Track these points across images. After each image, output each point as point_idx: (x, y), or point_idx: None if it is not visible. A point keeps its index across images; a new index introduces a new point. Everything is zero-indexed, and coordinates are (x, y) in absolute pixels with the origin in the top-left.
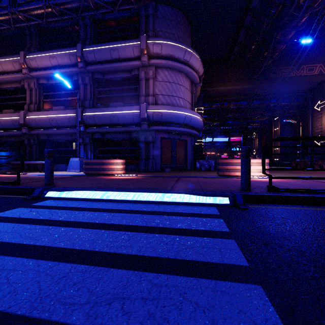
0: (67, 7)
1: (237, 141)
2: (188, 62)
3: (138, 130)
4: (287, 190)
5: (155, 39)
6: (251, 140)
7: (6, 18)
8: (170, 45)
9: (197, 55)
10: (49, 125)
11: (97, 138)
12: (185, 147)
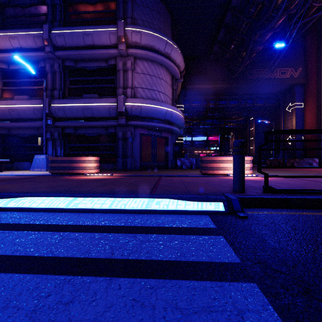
0: None
1: (215, 141)
2: (169, 55)
3: (115, 125)
4: (285, 191)
5: (133, 26)
6: (228, 140)
7: None
8: (150, 35)
9: (178, 48)
10: (9, 116)
11: (68, 133)
12: (166, 144)
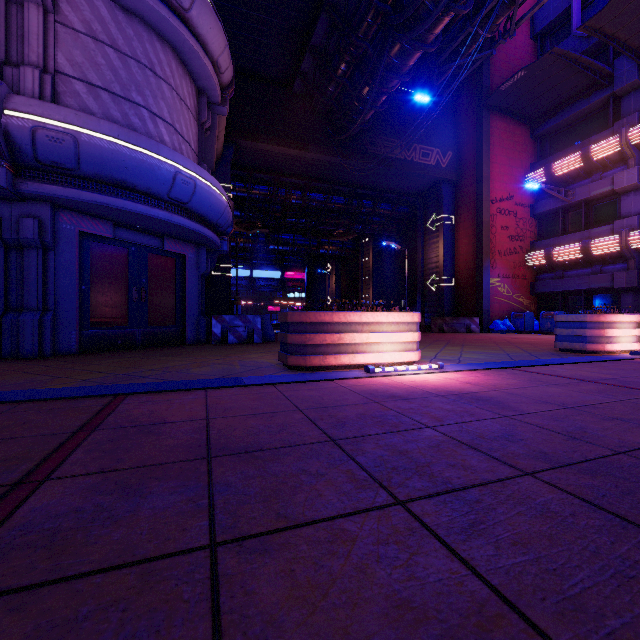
0: None
1: (297, 280)
2: (185, 11)
3: None
4: None
5: None
6: (323, 279)
7: None
8: None
9: (214, 7)
10: None
11: None
12: (179, 276)
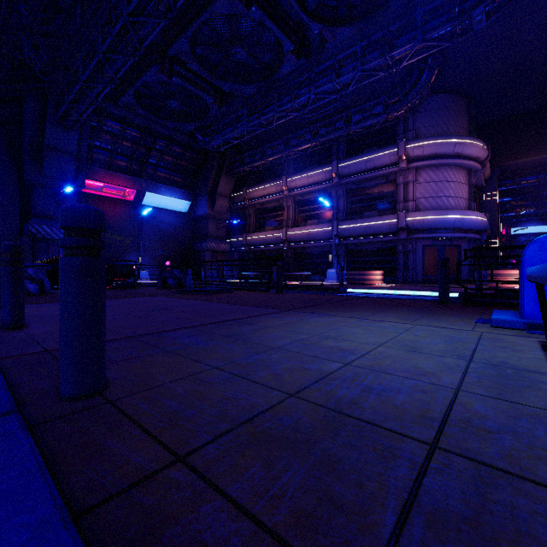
0: (329, 139)
1: None
2: (459, 154)
3: (395, 239)
4: (509, 292)
5: (415, 142)
6: None
7: (279, 157)
8: (434, 145)
9: (474, 141)
10: (306, 239)
11: (349, 249)
12: (458, 254)
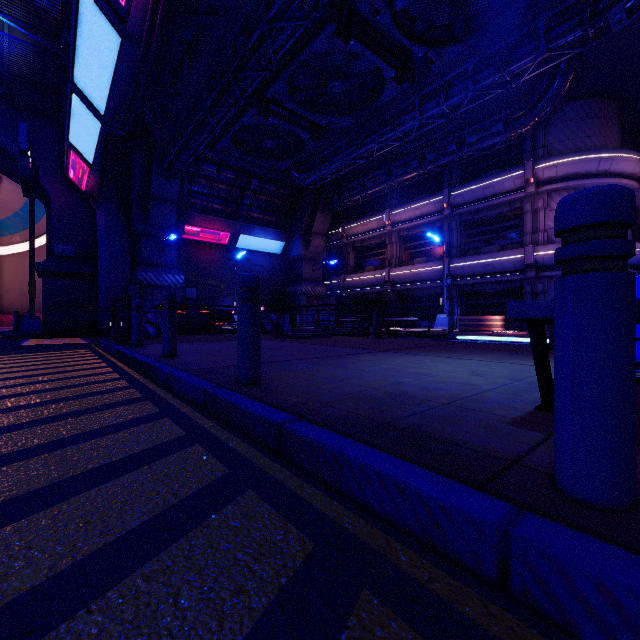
0: (439, 165)
1: None
2: (606, 171)
3: (521, 278)
4: None
5: (546, 161)
6: None
7: (381, 189)
8: (570, 163)
9: (626, 154)
10: (412, 280)
11: (464, 291)
12: None
